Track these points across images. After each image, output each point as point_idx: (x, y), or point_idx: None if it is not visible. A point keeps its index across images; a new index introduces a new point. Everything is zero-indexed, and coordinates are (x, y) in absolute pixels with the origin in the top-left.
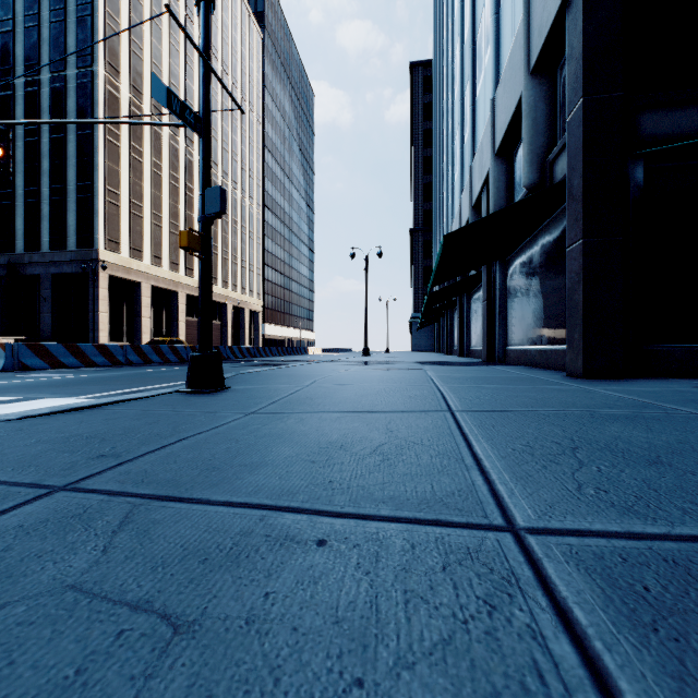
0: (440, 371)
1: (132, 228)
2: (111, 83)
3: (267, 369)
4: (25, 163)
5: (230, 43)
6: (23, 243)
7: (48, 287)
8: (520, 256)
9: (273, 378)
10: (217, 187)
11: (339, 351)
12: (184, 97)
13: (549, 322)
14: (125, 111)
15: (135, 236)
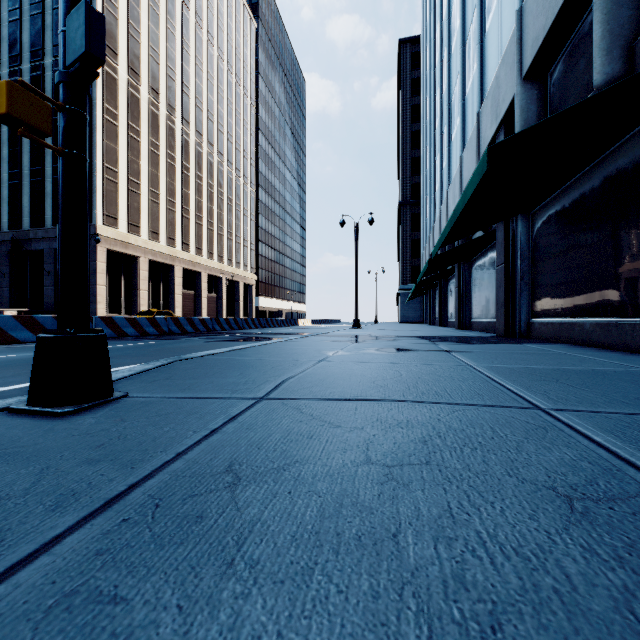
0: (473, 355)
1: (130, 204)
2: (109, 64)
3: (230, 349)
4: (31, 144)
5: (225, 30)
6: (29, 220)
7: (51, 261)
8: (559, 203)
9: (215, 374)
10: (81, 3)
11: (329, 322)
12: (181, 80)
13: (623, 284)
14: (123, 92)
15: (133, 212)
